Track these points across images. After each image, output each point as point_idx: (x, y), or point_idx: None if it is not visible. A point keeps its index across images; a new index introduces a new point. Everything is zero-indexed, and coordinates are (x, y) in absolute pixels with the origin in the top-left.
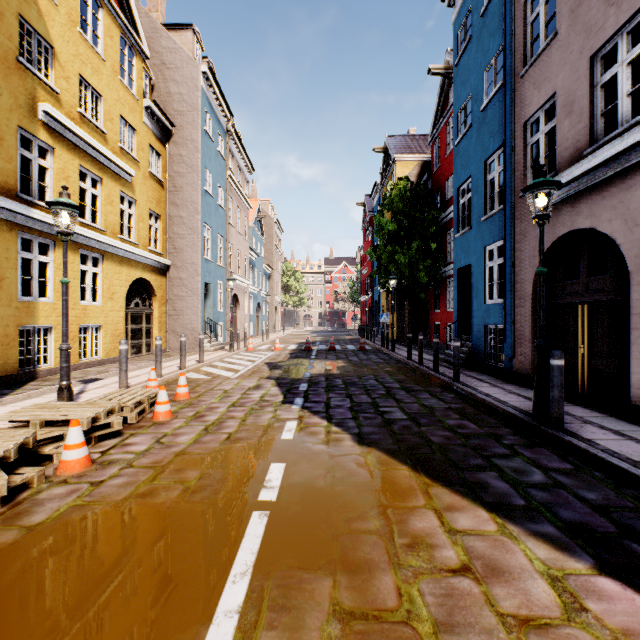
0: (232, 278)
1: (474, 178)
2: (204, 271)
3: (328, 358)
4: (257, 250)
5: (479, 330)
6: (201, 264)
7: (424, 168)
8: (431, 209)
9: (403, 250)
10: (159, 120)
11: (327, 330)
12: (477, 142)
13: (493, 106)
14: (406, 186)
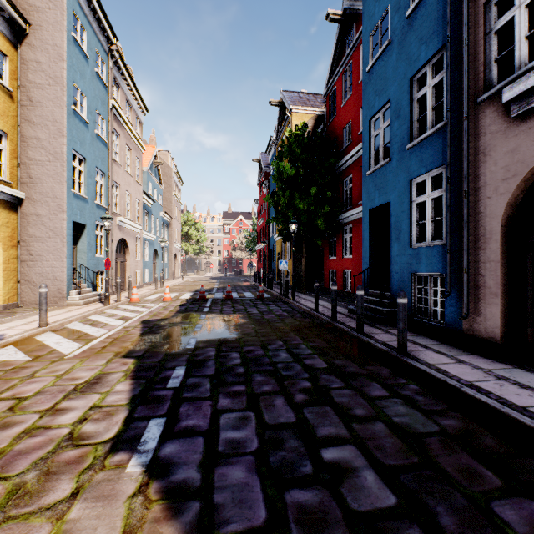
0: (107, 216)
1: (395, 101)
2: (72, 208)
3: (223, 311)
4: (154, 197)
5: (403, 279)
6: (67, 198)
7: (318, 122)
8: (328, 156)
9: (302, 196)
10: (2, 7)
11: (226, 276)
12: (399, 57)
13: (426, 4)
14: (304, 133)
